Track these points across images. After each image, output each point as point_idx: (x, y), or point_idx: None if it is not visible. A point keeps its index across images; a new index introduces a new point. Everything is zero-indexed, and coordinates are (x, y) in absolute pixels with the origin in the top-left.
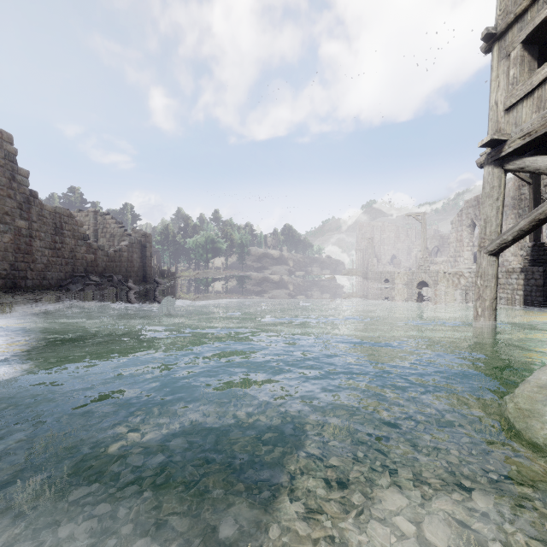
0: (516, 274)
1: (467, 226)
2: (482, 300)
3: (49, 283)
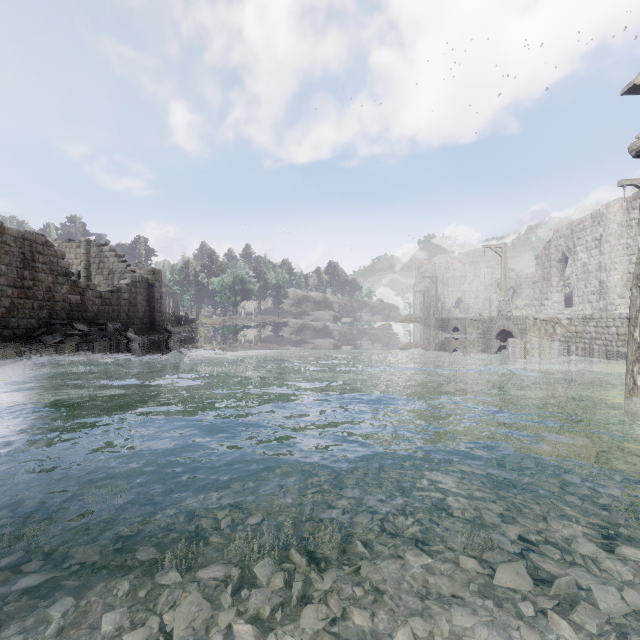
0: None
1: (556, 261)
2: None
3: (14, 333)
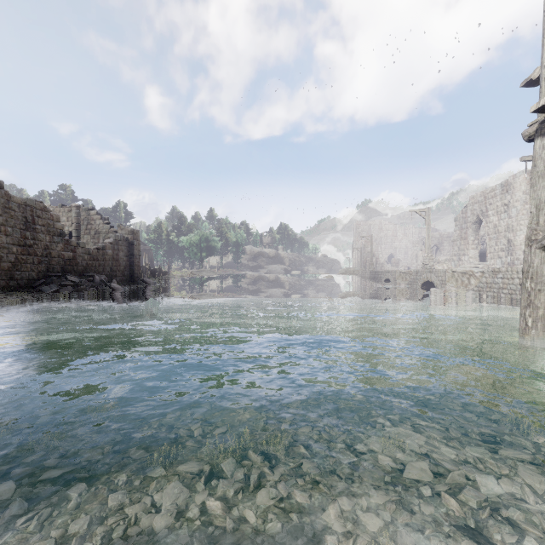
0: None
1: (472, 223)
2: (533, 308)
3: (18, 284)
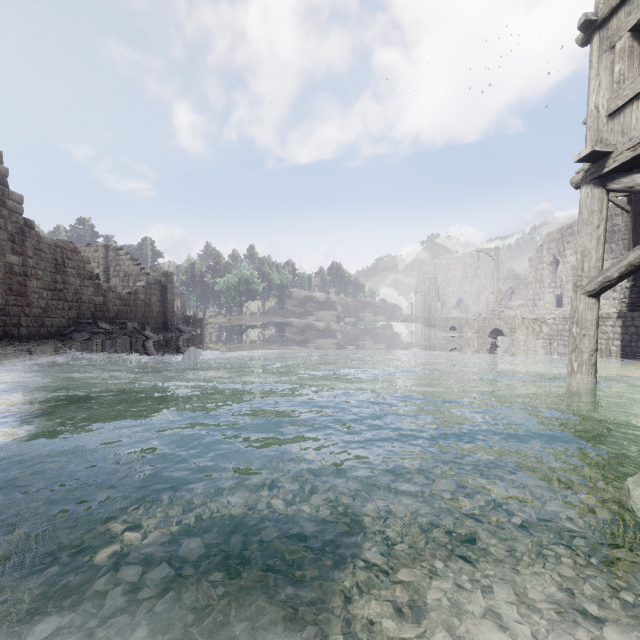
0: (612, 321)
1: (548, 263)
2: (579, 352)
3: (49, 331)
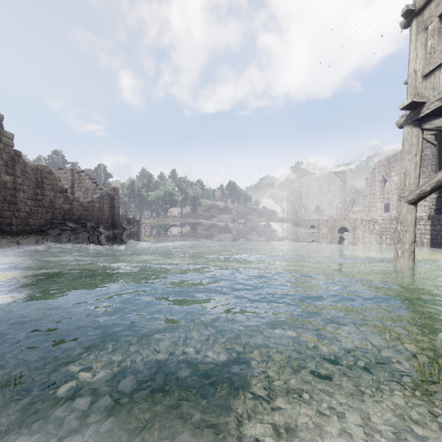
0: (424, 221)
1: (379, 181)
2: (402, 243)
3: (32, 228)
